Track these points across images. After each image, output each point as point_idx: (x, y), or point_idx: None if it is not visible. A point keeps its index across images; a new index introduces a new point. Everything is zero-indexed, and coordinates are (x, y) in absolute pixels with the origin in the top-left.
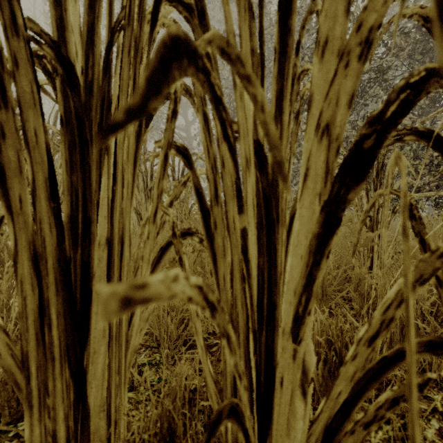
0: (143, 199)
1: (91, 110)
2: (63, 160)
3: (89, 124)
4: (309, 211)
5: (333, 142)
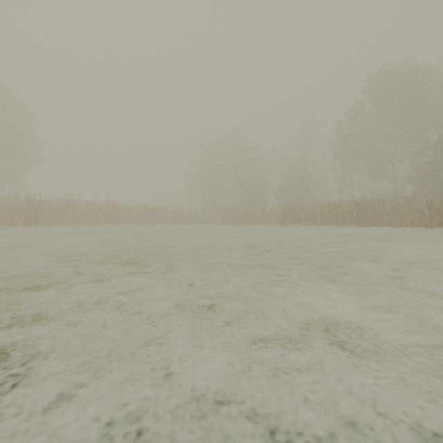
0: None
1: None
2: None
3: None
4: None
5: None
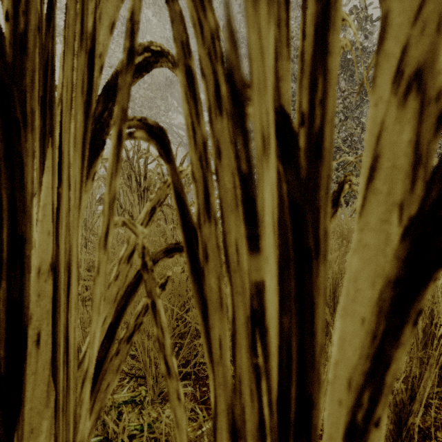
0: (136, 200)
1: (25, 76)
2: None
3: (21, 96)
4: (379, 237)
5: (430, 105)
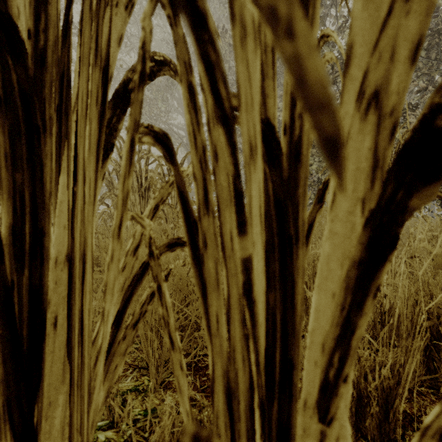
0: (137, 200)
1: (44, 87)
2: (1, 153)
3: (41, 105)
4: (346, 226)
5: (385, 119)
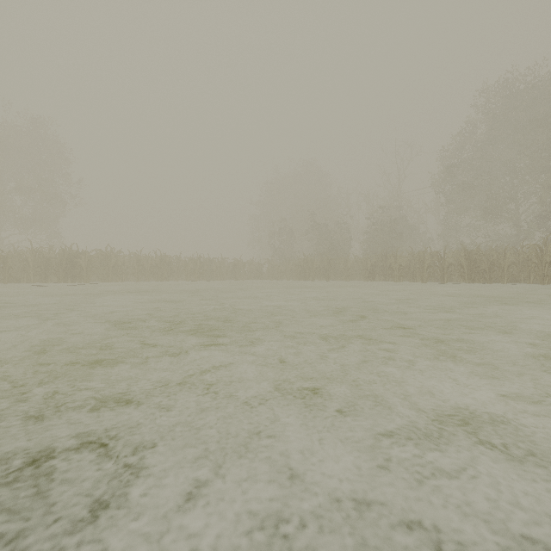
0: None
1: None
2: None
3: None
4: None
5: None
